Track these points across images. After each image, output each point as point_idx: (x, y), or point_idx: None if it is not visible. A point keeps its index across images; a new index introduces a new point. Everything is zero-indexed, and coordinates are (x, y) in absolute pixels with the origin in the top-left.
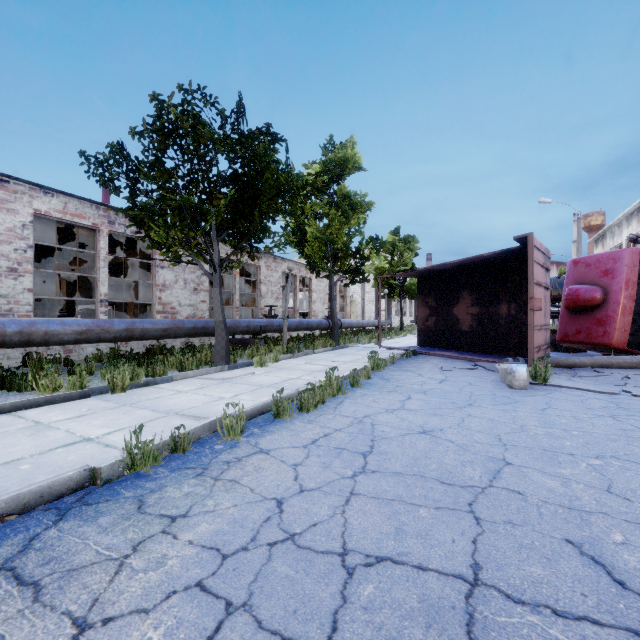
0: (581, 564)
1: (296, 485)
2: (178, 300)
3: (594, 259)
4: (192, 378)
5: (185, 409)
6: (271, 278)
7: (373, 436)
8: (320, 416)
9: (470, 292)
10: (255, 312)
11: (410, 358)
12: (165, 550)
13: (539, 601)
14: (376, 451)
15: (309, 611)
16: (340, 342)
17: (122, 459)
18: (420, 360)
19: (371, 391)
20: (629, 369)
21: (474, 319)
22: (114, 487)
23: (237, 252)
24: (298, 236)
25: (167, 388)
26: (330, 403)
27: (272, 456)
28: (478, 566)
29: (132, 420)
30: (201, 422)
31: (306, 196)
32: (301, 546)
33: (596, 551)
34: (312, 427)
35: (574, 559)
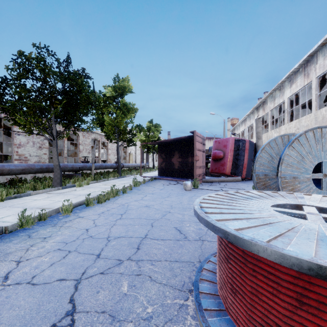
0: (174, 231)
1: (94, 225)
2: (29, 153)
3: (221, 140)
4: (41, 193)
5: (41, 206)
6: (85, 142)
7: (127, 209)
8: (107, 204)
9: (178, 152)
10: (76, 159)
11: (153, 181)
12: (44, 244)
13: (159, 238)
14: (126, 213)
15: (95, 248)
16: (122, 174)
17: (17, 223)
18: (157, 181)
19: (131, 194)
20: (230, 182)
21: (180, 163)
22: (15, 233)
23: (66, 130)
24: (100, 122)
25: (28, 198)
26: (112, 199)
27: (85, 218)
28: (147, 235)
29: (13, 212)
30: (51, 209)
31: (103, 106)
32: (94, 238)
33: (180, 228)
34: (102, 208)
35: (173, 230)
